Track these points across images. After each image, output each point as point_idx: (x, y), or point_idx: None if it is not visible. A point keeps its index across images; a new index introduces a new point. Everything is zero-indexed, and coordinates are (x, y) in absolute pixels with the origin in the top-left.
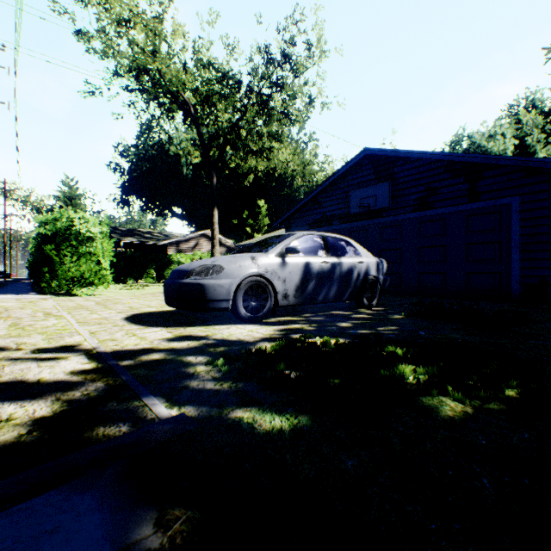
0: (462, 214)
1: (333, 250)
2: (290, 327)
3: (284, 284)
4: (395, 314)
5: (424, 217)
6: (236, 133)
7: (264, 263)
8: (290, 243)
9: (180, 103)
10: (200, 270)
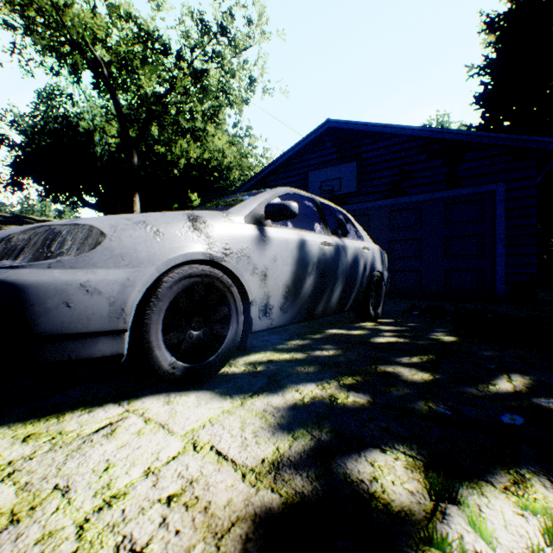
0: (440, 203)
1: (332, 226)
2: (303, 400)
3: (264, 283)
4: (435, 332)
5: (397, 205)
6: (163, 106)
7: (222, 231)
8: (270, 200)
9: (89, 61)
10: (24, 242)
